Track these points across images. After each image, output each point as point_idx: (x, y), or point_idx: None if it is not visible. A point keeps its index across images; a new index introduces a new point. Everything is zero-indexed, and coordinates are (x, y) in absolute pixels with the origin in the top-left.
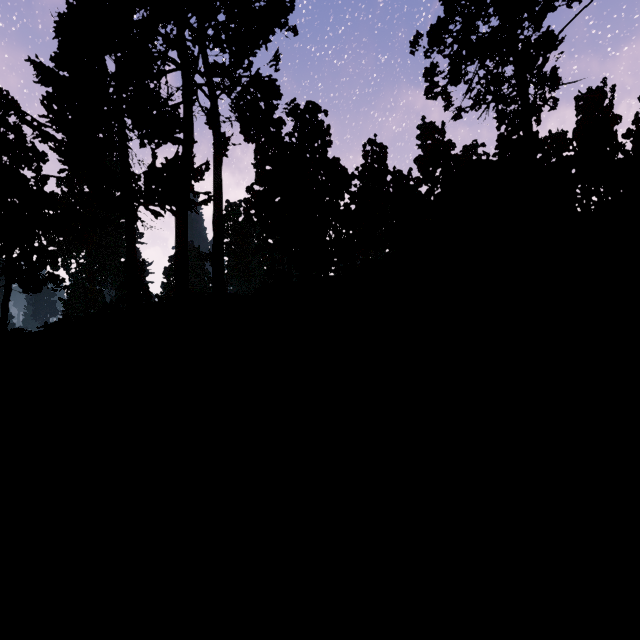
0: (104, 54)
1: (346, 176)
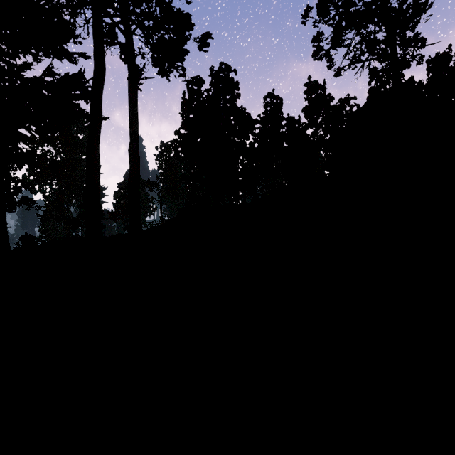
0: None
1: (251, 121)
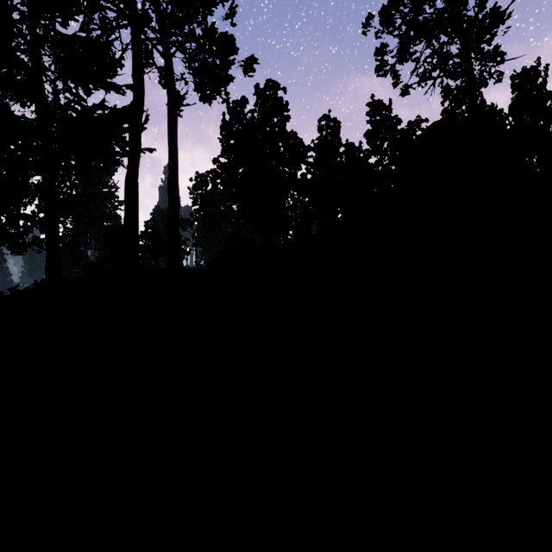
0: None
1: (303, 148)
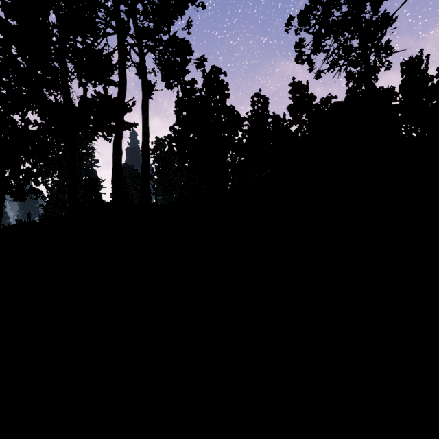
0: (49, 10)
1: (239, 118)
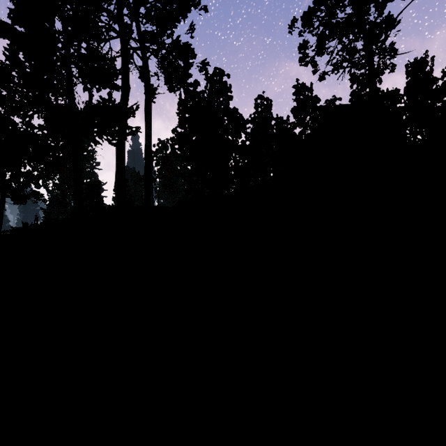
0: (54, 16)
1: (243, 121)
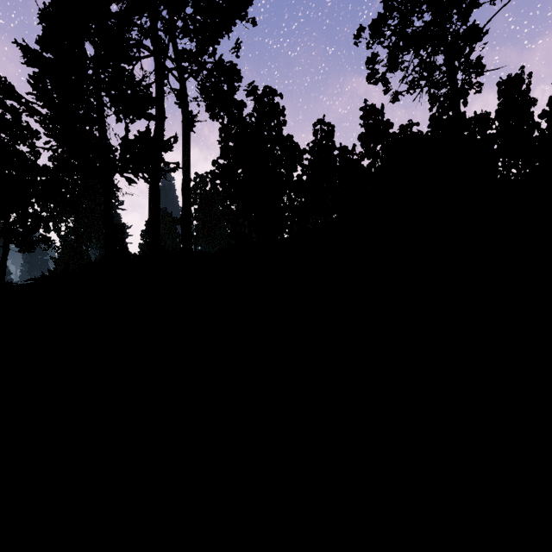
0: (84, 39)
1: (299, 151)
